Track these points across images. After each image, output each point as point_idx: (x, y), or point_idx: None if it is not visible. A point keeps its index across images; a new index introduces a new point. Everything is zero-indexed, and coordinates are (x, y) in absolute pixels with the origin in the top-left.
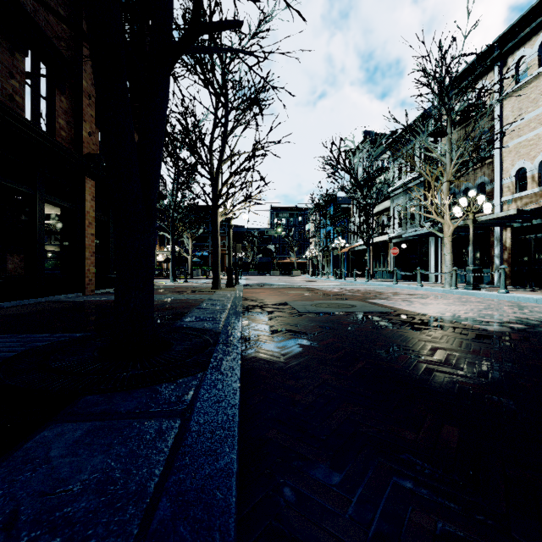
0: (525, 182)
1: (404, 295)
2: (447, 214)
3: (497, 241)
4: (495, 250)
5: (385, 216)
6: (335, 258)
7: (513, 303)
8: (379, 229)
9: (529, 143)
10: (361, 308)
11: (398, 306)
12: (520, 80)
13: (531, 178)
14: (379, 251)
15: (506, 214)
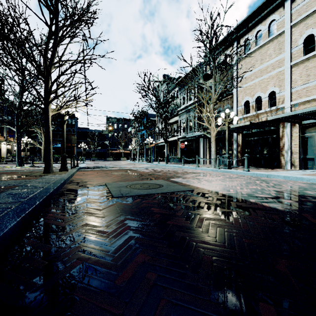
0: (248, 109)
1: (191, 173)
2: (213, 123)
3: (235, 141)
4: (234, 146)
5: (175, 125)
6: (147, 150)
7: (256, 178)
8: (173, 133)
9: (251, 87)
10: (167, 188)
11: (193, 183)
12: (246, 53)
13: (252, 106)
14: (172, 146)
15: (244, 124)
